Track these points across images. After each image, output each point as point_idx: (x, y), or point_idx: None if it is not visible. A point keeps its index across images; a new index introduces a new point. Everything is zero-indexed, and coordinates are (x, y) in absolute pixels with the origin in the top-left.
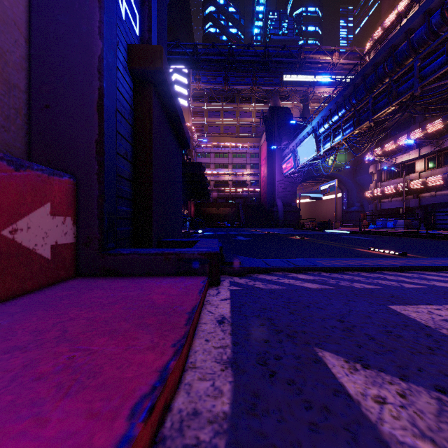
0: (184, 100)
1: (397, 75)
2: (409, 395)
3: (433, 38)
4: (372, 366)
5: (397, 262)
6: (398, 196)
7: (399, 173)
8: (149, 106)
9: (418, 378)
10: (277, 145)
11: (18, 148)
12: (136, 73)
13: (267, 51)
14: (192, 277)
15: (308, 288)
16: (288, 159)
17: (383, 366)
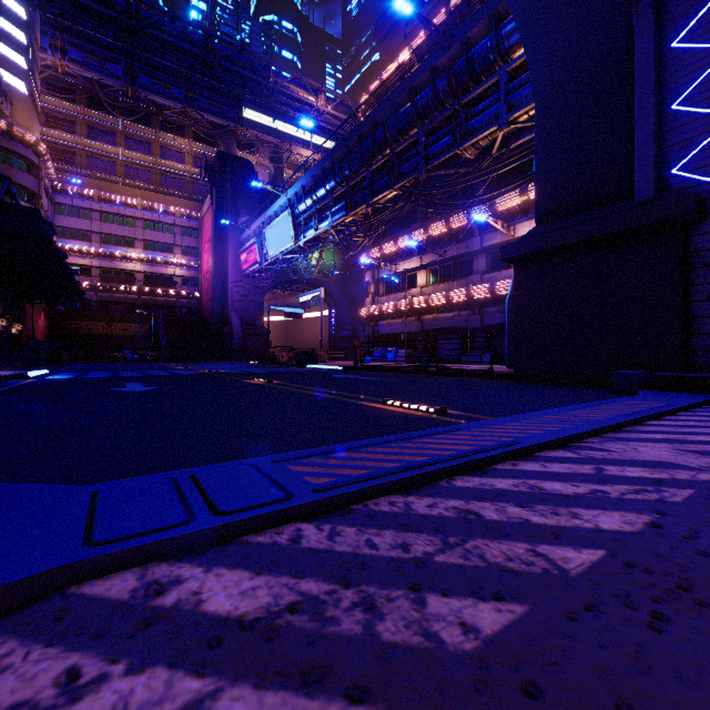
0: (17, 78)
1: (400, 147)
2: None
3: (440, 109)
4: None
5: (463, 443)
6: (399, 317)
7: (399, 287)
8: None
9: None
10: (232, 220)
11: None
12: None
13: (211, 43)
14: None
15: None
16: (250, 246)
17: None
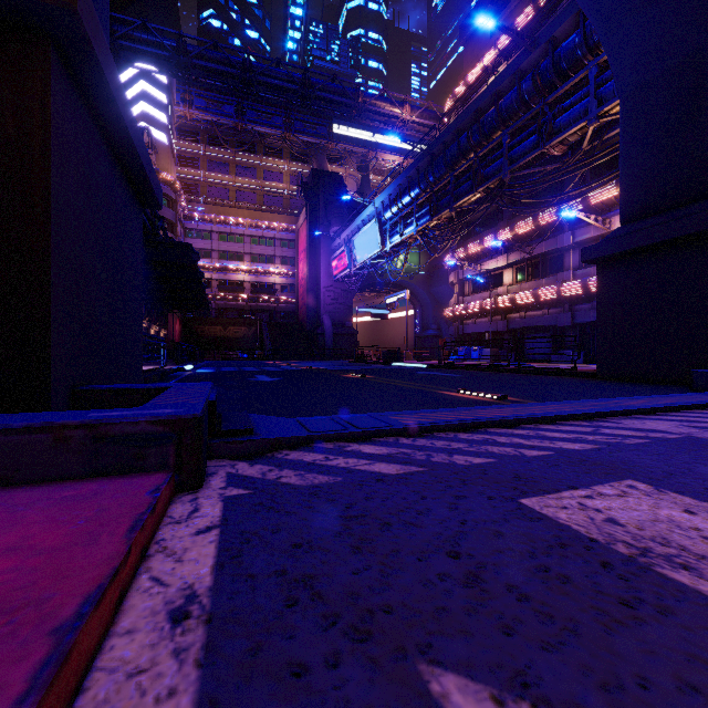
0: (161, 132)
1: (484, 151)
2: None
3: (524, 110)
4: (555, 702)
5: (504, 413)
6: (484, 316)
7: (485, 286)
8: (42, 88)
9: None
10: (324, 230)
11: None
12: None
13: (308, 78)
14: (129, 479)
15: (382, 476)
16: (341, 254)
17: (577, 694)
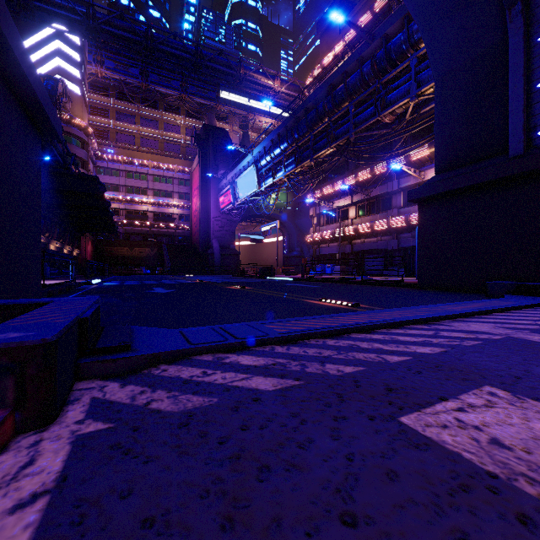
0: (74, 84)
1: (336, 116)
2: None
3: (365, 87)
4: None
5: (361, 319)
6: (335, 241)
7: (335, 219)
8: None
9: None
10: (213, 173)
11: None
12: None
13: (200, 50)
14: None
15: (259, 393)
16: (226, 191)
17: None
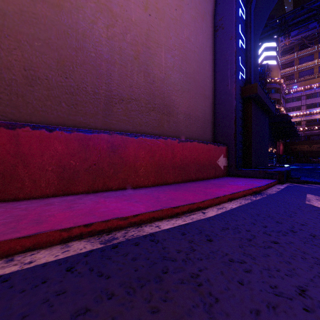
0: (272, 60)
1: None
2: None
3: None
4: None
5: None
6: None
7: None
8: (250, 109)
9: None
10: None
11: (212, 139)
12: (244, 97)
13: None
14: (270, 179)
15: None
16: None
17: None
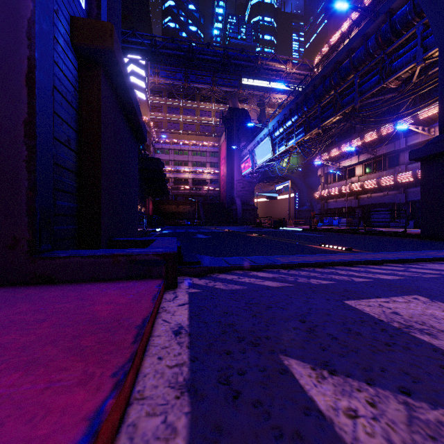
0: (141, 93)
1: (341, 88)
2: (379, 403)
3: (370, 59)
4: (338, 371)
5: (346, 257)
6: (342, 197)
7: (342, 177)
8: (97, 90)
9: (383, 380)
10: (236, 145)
11: None
12: (81, 50)
13: (227, 53)
14: (145, 281)
15: (268, 287)
16: (247, 159)
17: (349, 370)
